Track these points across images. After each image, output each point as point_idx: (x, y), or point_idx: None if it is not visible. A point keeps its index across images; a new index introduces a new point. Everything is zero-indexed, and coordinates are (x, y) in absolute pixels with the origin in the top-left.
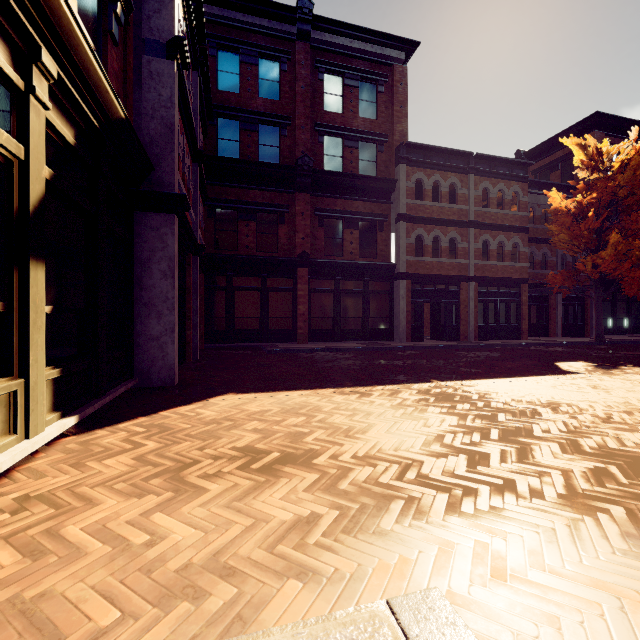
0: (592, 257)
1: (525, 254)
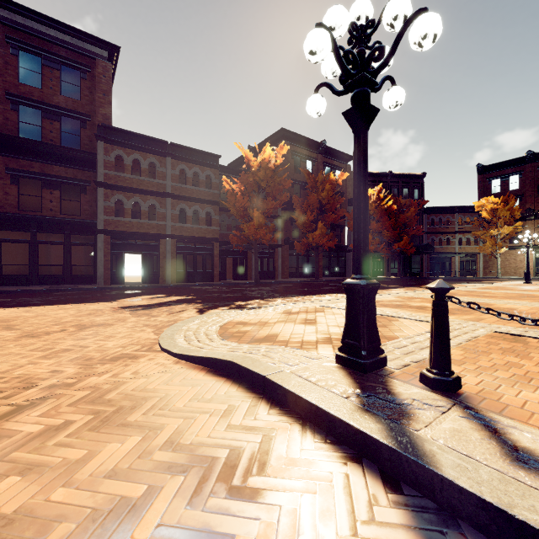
0: (247, 225)
1: (217, 220)
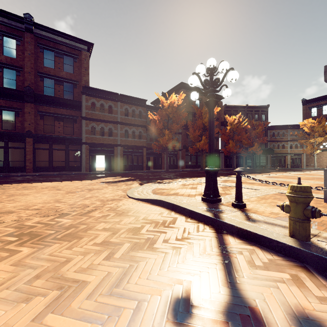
0: (162, 139)
1: (145, 136)
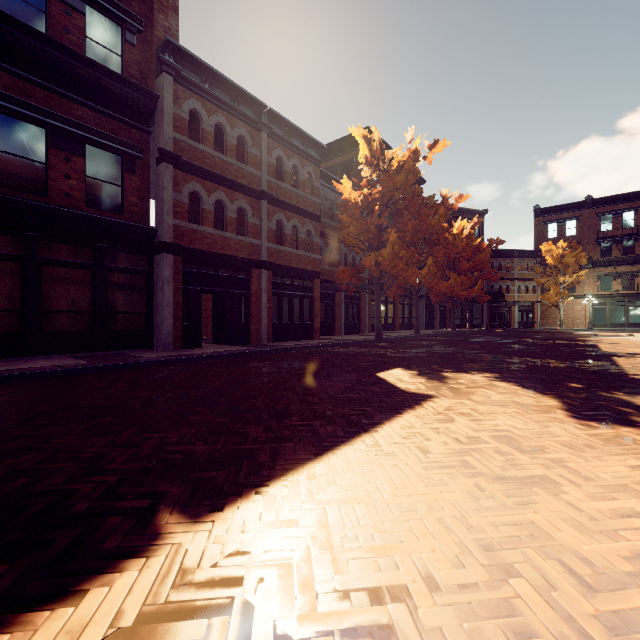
0: (376, 254)
1: (318, 245)
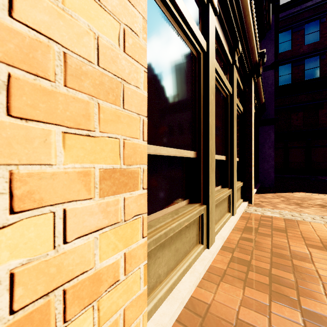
0: None
1: None
